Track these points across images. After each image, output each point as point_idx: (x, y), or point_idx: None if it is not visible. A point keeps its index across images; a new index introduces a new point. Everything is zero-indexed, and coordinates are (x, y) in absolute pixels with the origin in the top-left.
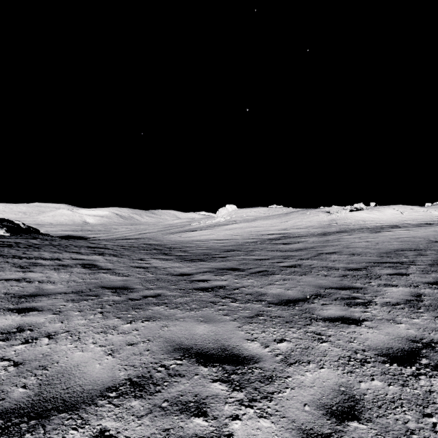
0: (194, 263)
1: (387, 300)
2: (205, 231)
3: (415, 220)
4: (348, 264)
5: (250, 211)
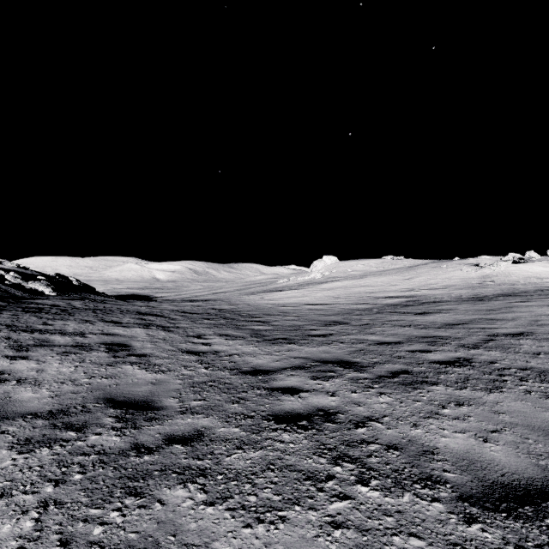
0: (277, 347)
1: None
2: (295, 291)
3: None
4: None
5: (357, 264)
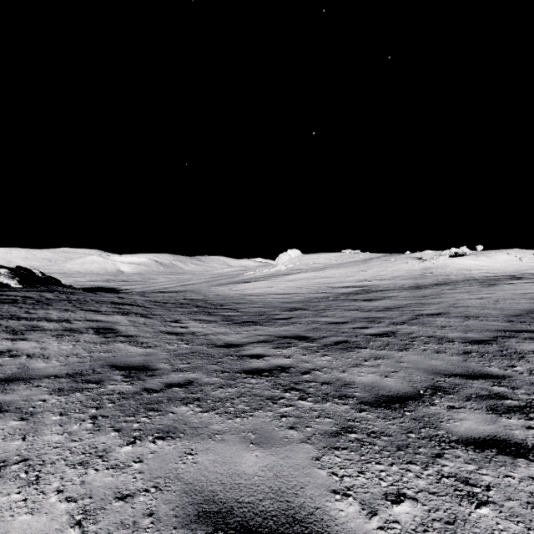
0: (245, 328)
1: None
2: (262, 283)
3: None
4: (466, 333)
5: (318, 257)
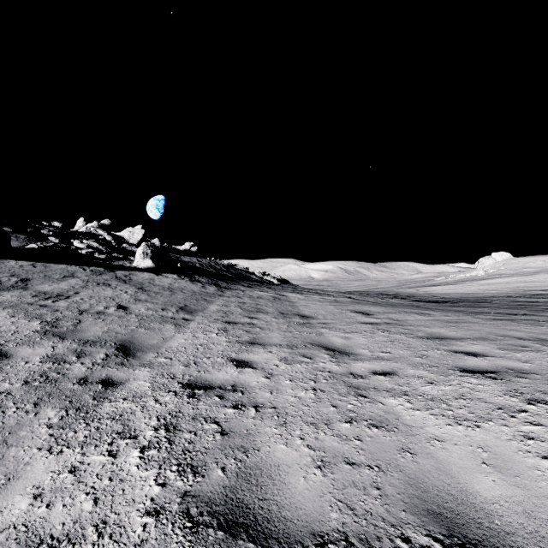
0: (423, 303)
1: (547, 315)
2: (451, 286)
3: None
4: None
5: (534, 260)
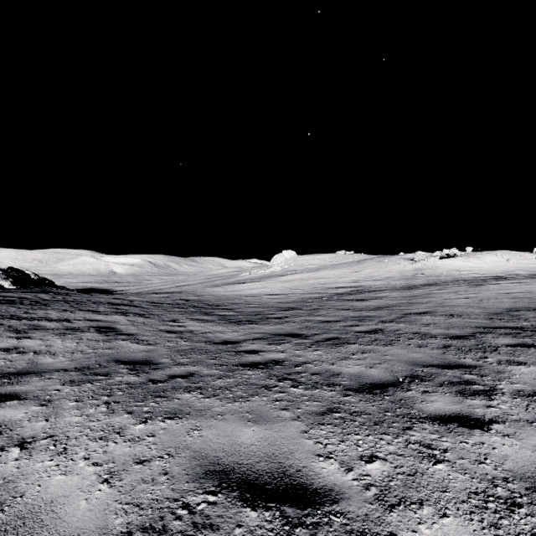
0: (241, 326)
1: (518, 386)
2: (257, 283)
3: (526, 270)
4: (448, 329)
5: (313, 258)
